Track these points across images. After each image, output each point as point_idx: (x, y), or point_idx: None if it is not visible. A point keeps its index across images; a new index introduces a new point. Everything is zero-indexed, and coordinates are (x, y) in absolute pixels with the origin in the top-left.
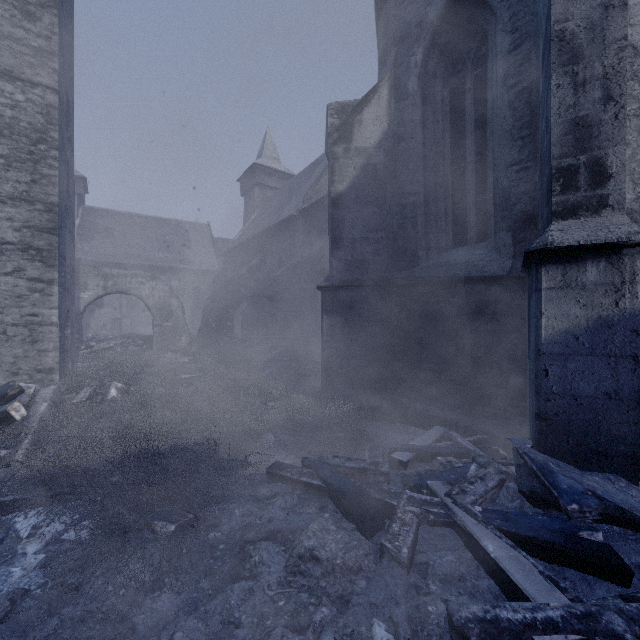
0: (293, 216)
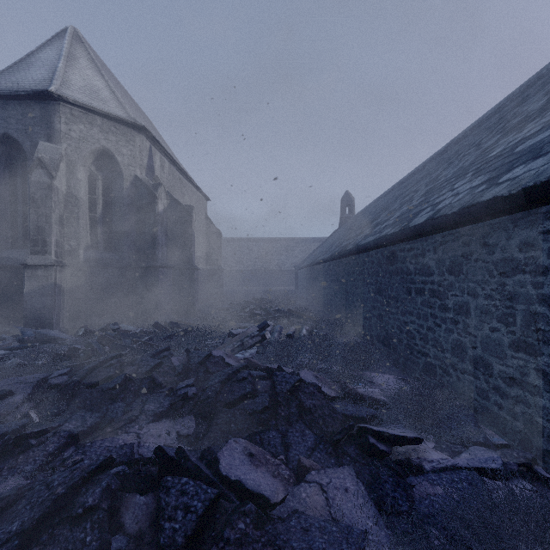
0: None
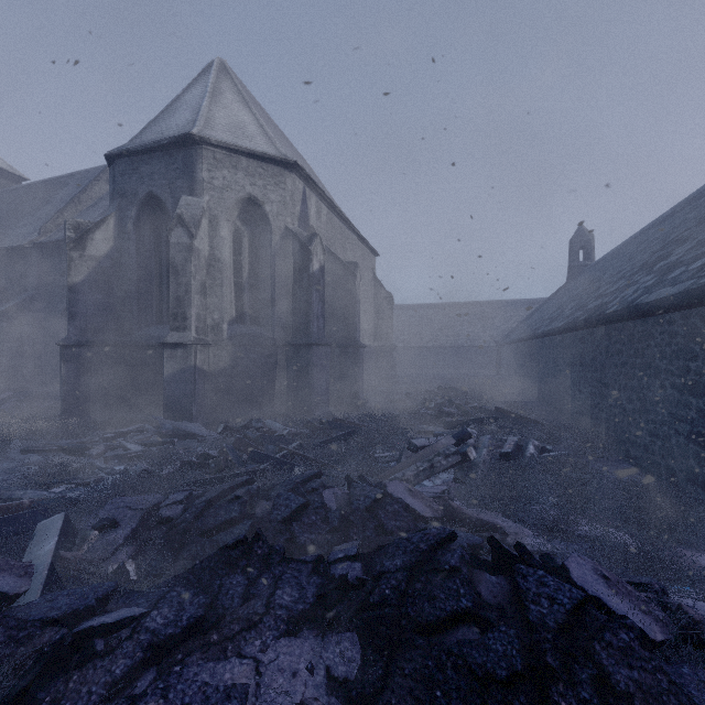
0: (25, 247)
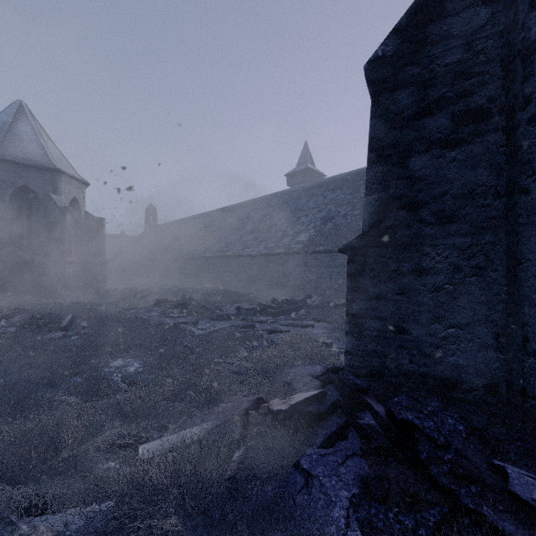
0: None
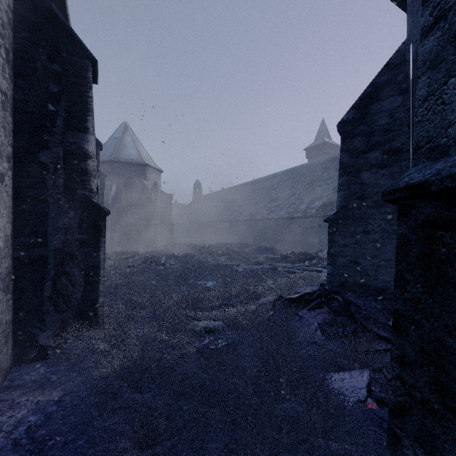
0: None
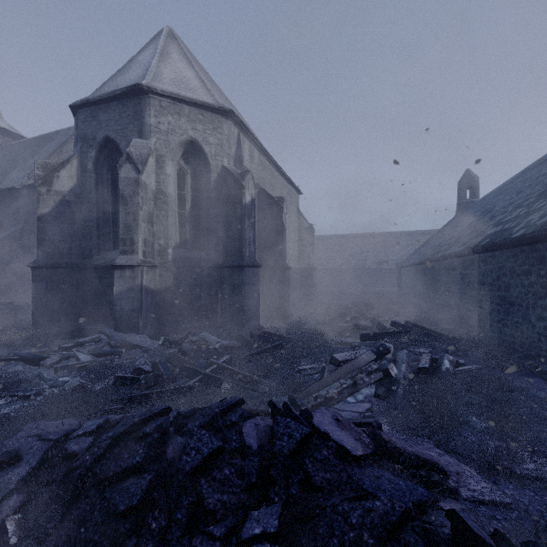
0: (16, 188)
